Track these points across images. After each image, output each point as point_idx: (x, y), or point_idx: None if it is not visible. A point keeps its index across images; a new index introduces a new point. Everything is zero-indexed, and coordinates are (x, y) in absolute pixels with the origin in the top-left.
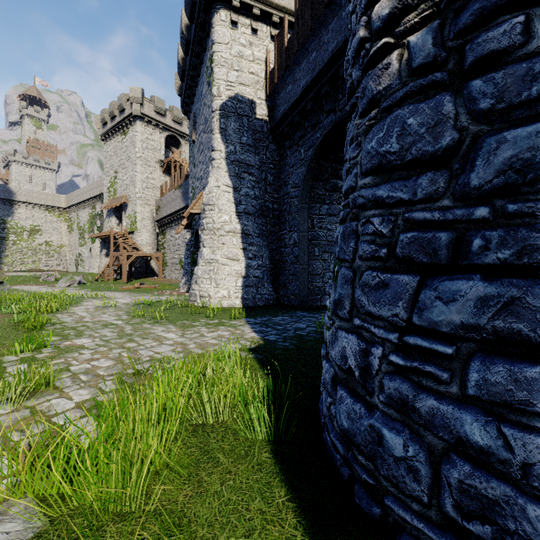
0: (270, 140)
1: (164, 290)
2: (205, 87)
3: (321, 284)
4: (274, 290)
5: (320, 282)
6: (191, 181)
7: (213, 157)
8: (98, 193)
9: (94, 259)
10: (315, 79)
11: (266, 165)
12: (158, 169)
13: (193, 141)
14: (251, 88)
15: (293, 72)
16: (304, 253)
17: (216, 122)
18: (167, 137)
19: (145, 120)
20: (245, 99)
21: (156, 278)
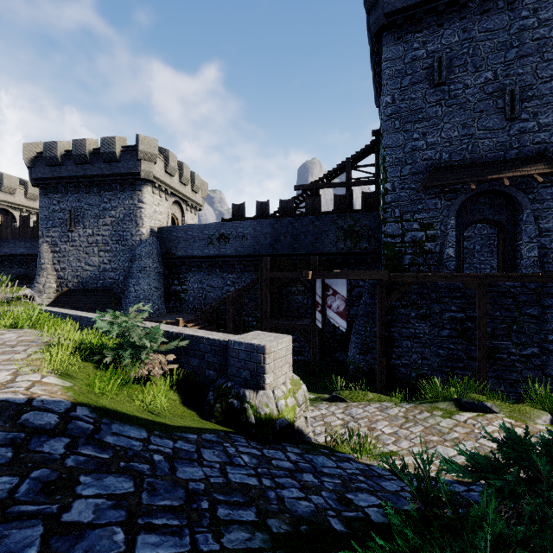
0: None
1: None
2: None
3: None
4: None
5: None
6: None
7: None
8: None
9: None
10: (13, 255)
11: None
12: None
13: None
14: None
15: None
16: None
17: None
18: None
19: None
20: None
21: None
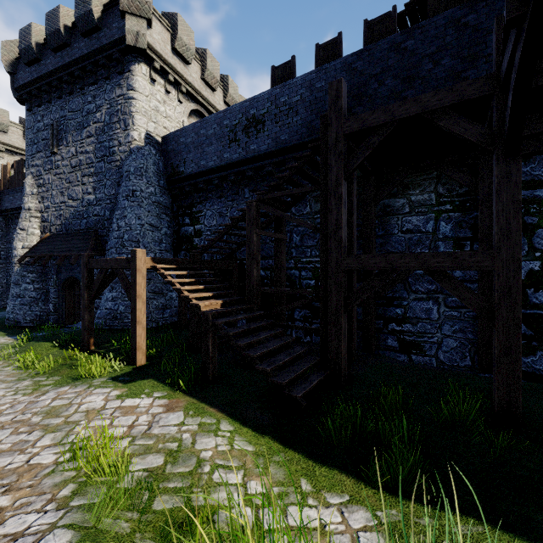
0: None
1: None
2: None
3: None
4: (2, 300)
5: None
6: None
7: None
8: None
9: None
10: None
11: None
12: None
13: None
14: None
15: (14, 192)
16: None
17: None
18: None
19: None
20: None
21: None
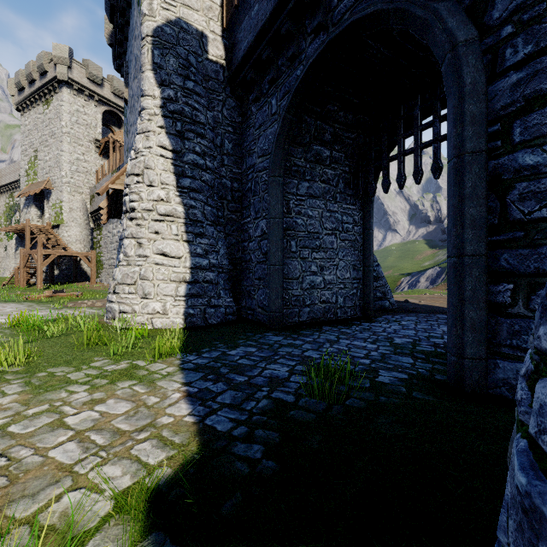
0: (228, 93)
1: (88, 300)
2: (135, 13)
3: (299, 292)
4: (234, 300)
5: (298, 289)
6: (125, 157)
7: (142, 105)
8: (16, 178)
9: (11, 260)
10: None
11: (222, 127)
12: (92, 150)
13: (125, 100)
14: (200, 14)
15: None
16: (276, 248)
17: (147, 54)
18: (106, 113)
19: (74, 87)
20: (191, 29)
21: (87, 283)
